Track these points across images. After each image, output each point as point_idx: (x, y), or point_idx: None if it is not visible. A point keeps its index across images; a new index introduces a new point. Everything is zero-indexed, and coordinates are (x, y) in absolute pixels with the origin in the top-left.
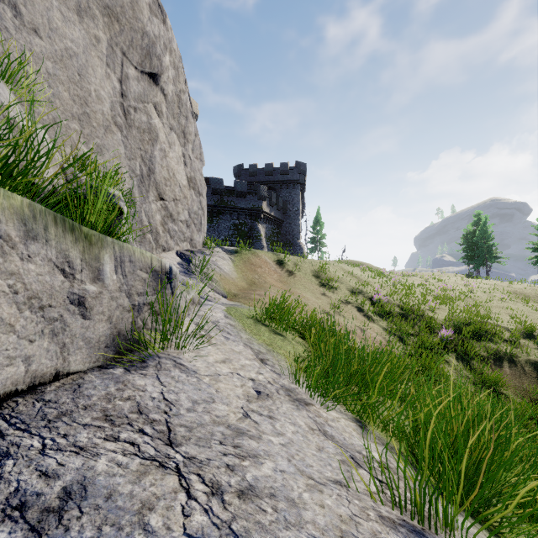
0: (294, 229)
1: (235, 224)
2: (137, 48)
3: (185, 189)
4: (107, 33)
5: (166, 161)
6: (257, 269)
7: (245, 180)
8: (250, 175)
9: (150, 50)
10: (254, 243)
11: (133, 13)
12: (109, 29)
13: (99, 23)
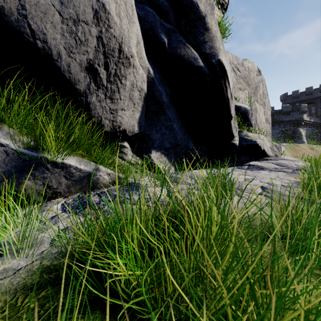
0: None
1: (282, 131)
2: (253, 88)
3: (265, 124)
4: (248, 90)
5: (259, 116)
6: (298, 152)
7: (289, 102)
8: (293, 98)
9: (257, 86)
10: (296, 140)
11: (253, 80)
12: (248, 89)
13: (246, 89)
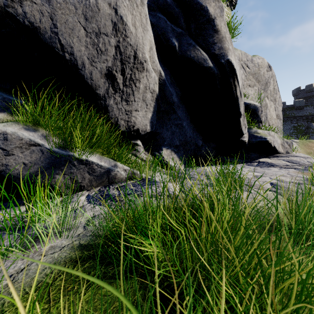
0: None
1: (294, 126)
2: (263, 84)
3: (275, 120)
4: (257, 86)
5: (269, 113)
6: (312, 148)
7: (302, 96)
8: (307, 92)
9: (267, 82)
10: (310, 136)
11: (263, 76)
12: (258, 85)
13: (256, 86)
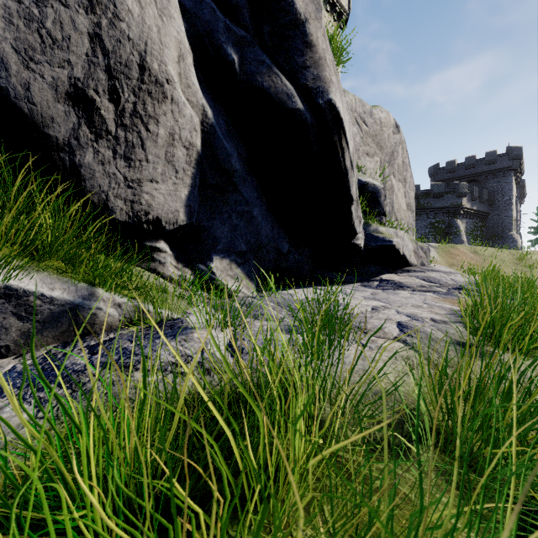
0: (504, 220)
1: (432, 223)
2: (388, 154)
3: (406, 212)
4: (379, 157)
5: (397, 200)
6: (456, 257)
7: (442, 178)
8: (448, 172)
9: (393, 150)
10: (452, 238)
11: (388, 141)
12: (380, 154)
13: (377, 155)
